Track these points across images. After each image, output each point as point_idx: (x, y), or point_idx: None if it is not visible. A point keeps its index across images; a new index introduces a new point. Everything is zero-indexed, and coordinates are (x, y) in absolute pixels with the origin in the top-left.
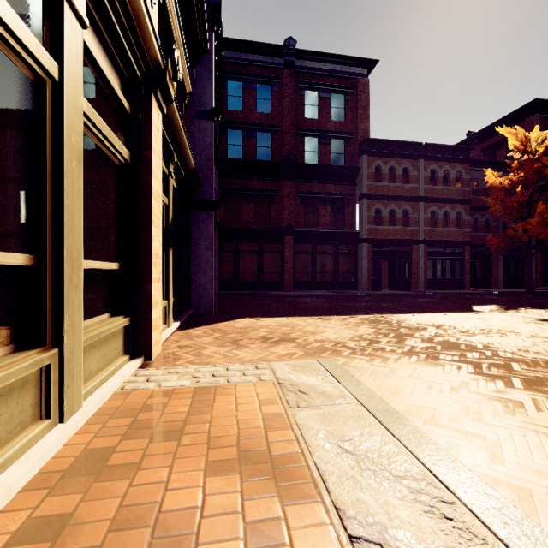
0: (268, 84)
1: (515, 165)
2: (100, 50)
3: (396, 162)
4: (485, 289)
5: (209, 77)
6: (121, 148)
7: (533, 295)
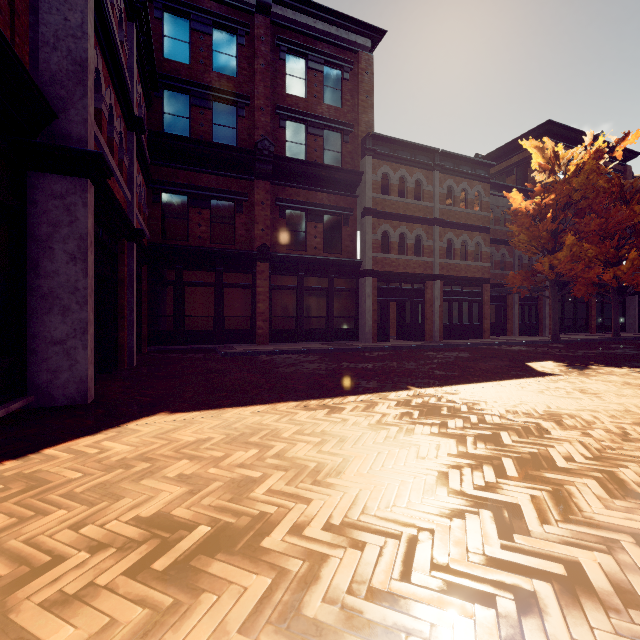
0: (231, 32)
1: (538, 189)
2: None
3: (408, 171)
4: (504, 338)
5: None
6: None
7: (562, 345)
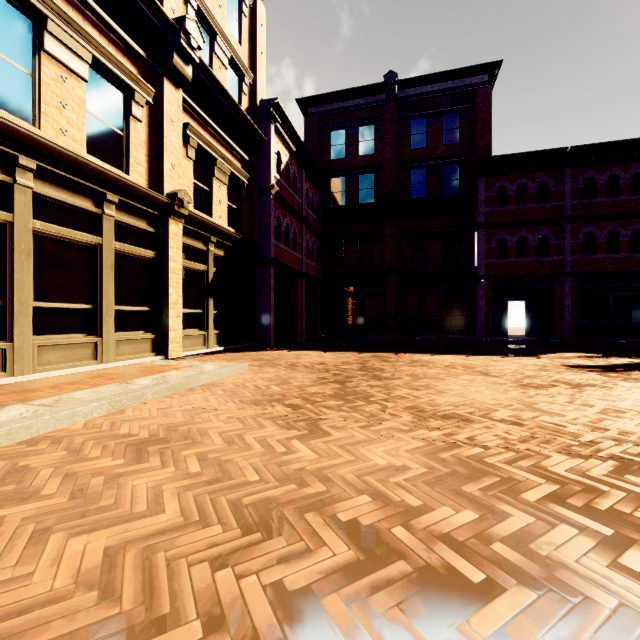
0: (370, 124)
1: None
2: (131, 215)
3: (529, 178)
4: None
5: (268, 160)
6: (147, 253)
7: None
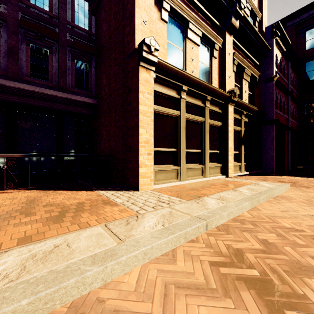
0: None
1: None
2: (213, 105)
3: None
4: None
5: (271, 61)
6: (219, 123)
7: None
